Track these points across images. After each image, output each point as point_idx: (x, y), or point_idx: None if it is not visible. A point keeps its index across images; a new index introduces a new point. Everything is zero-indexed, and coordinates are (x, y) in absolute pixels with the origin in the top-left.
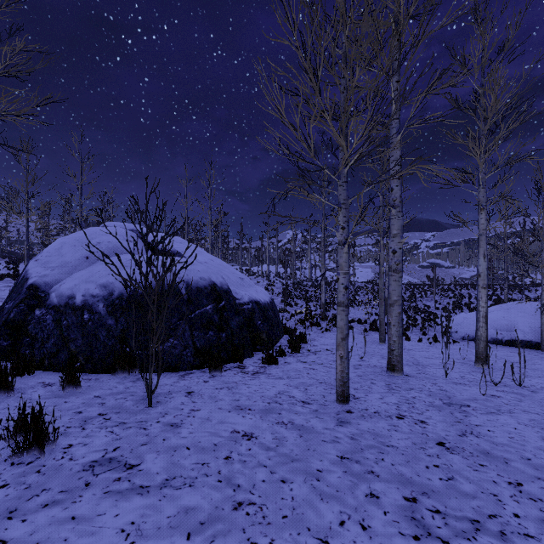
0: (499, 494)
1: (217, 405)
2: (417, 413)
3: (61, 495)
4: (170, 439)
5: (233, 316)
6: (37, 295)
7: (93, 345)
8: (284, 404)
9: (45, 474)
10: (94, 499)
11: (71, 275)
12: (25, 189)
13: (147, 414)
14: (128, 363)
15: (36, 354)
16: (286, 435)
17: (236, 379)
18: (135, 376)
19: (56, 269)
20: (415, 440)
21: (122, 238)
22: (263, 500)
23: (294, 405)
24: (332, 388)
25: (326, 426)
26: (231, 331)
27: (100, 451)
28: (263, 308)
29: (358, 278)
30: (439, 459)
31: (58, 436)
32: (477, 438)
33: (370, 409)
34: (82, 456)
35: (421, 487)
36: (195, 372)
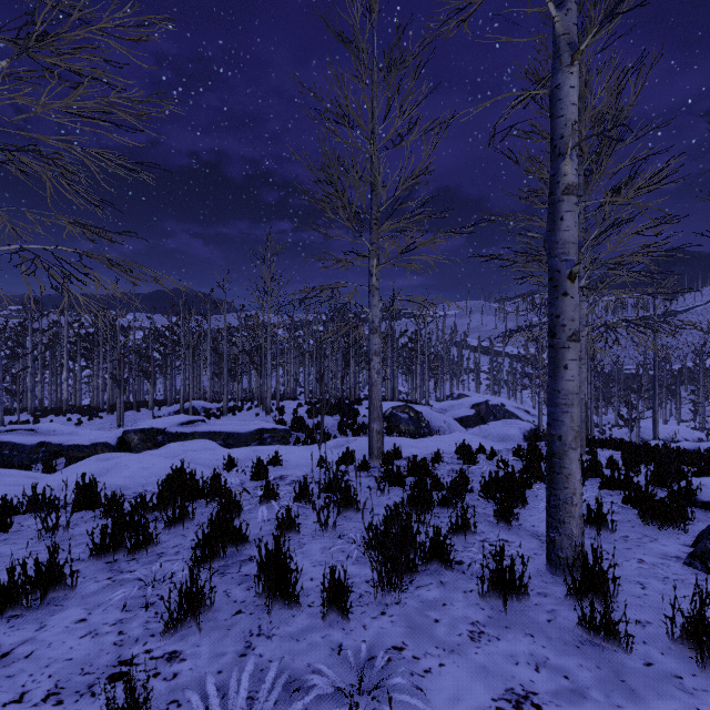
0: None
1: None
2: None
3: None
4: None
5: None
6: None
7: None
8: None
9: None
10: None
11: None
12: None
13: None
14: None
15: None
16: None
17: None
18: None
19: None
20: None
21: None
22: None
23: None
24: None
25: None
26: None
27: None
28: None
29: None
30: None
31: None
32: None
33: None
34: None
35: None
36: None
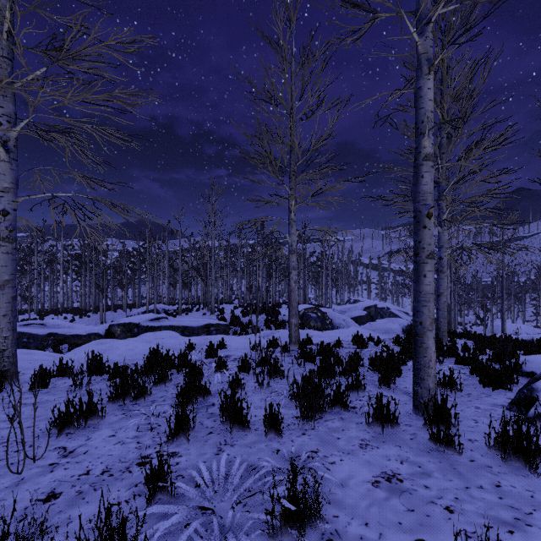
0: None
1: None
2: None
3: None
4: None
5: None
6: None
7: None
8: None
9: None
10: None
11: None
12: None
13: None
14: None
15: None
16: None
17: None
18: None
19: None
20: None
21: None
22: None
23: None
24: None
25: None
26: None
27: None
28: None
29: None
30: None
31: None
32: None
33: None
34: None
35: None
36: None
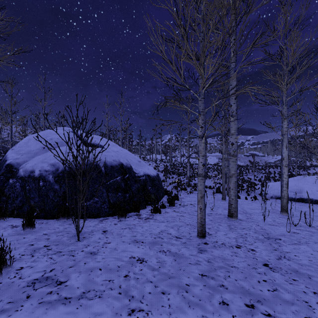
0: (309, 301)
1: (121, 240)
2: (249, 244)
3: (8, 305)
4: (89, 262)
5: (133, 184)
6: (12, 170)
7: (45, 201)
8: (164, 238)
9: (0, 289)
10: (31, 308)
11: (33, 158)
12: (10, 108)
13: (76, 245)
14: (67, 212)
15: (9, 207)
16: (165, 260)
17: (135, 222)
18: (71, 221)
19: (24, 154)
20: (249, 262)
21: (66, 136)
22: (149, 307)
23: (171, 239)
24: (195, 228)
25: (191, 253)
26: (132, 193)
27: (41, 272)
28: (152, 179)
29: (208, 162)
30: (265, 276)
31: (13, 262)
32: (288, 260)
33: (219, 241)
34: (28, 276)
35: (256, 296)
36: (109, 218)
